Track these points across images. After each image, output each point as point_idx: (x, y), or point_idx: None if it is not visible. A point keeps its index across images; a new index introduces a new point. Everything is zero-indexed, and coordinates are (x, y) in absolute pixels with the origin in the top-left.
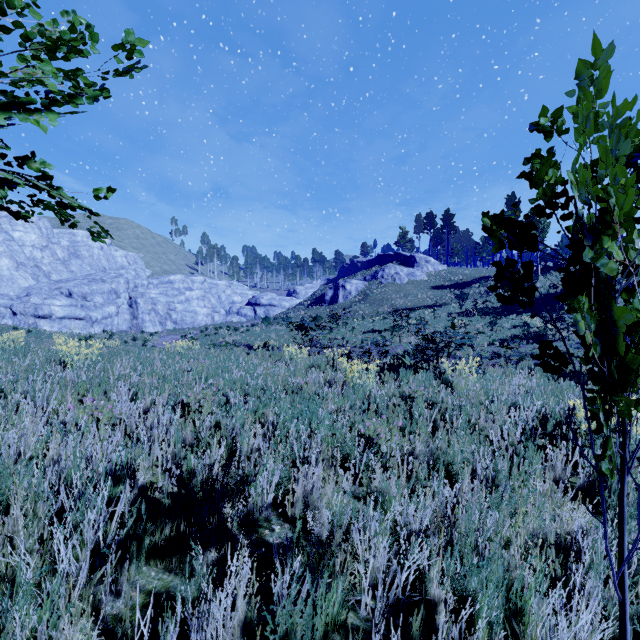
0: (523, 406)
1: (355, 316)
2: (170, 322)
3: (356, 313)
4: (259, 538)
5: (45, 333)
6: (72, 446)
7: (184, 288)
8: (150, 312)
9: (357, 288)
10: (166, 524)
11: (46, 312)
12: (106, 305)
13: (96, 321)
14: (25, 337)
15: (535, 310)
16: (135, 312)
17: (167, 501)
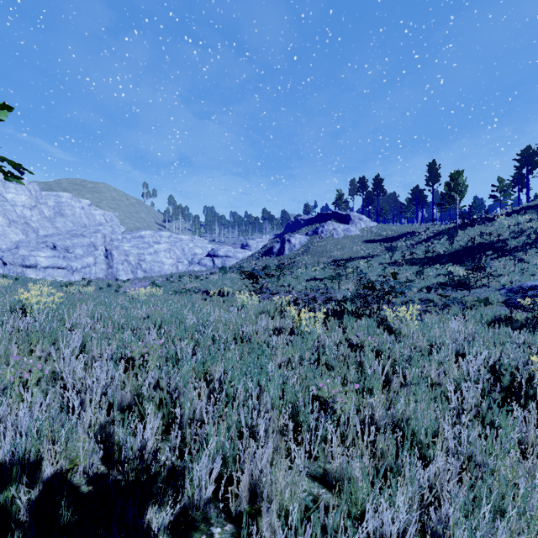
0: (468, 355)
1: (299, 266)
2: (140, 271)
3: (300, 263)
4: None
5: (31, 280)
6: None
7: (153, 242)
8: (123, 262)
9: (300, 242)
10: None
11: (32, 262)
12: (85, 256)
13: (76, 270)
14: (12, 284)
15: (456, 261)
16: (110, 262)
17: (87, 489)
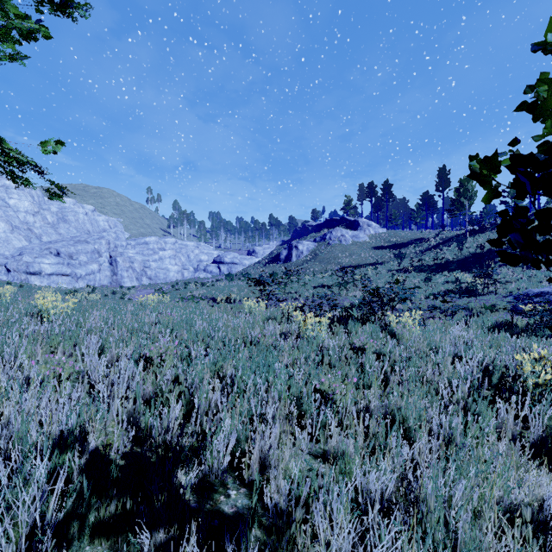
0: (465, 357)
1: (306, 273)
2: (145, 278)
3: (307, 270)
4: (214, 506)
5: (35, 288)
6: (31, 403)
7: (158, 248)
8: (128, 269)
9: (308, 248)
10: (113, 497)
11: (36, 269)
12: (89, 263)
13: (80, 277)
14: (17, 291)
15: (465, 267)
16: (115, 269)
17: (122, 462)
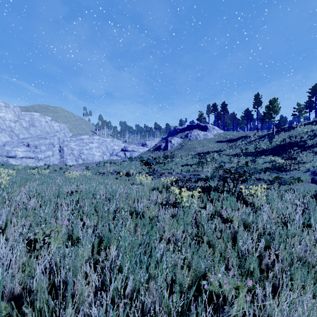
0: (312, 226)
1: (176, 156)
2: (80, 159)
3: (177, 155)
4: None
5: (11, 166)
6: None
7: (89, 142)
8: (70, 154)
9: (177, 142)
10: None
11: (13, 154)
12: (47, 151)
13: (41, 159)
14: None
15: (274, 153)
16: (62, 154)
17: None
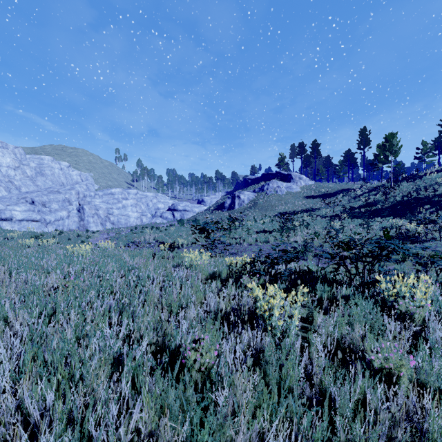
0: None
1: (248, 219)
2: (109, 223)
3: (248, 216)
4: None
5: (4, 232)
6: None
7: (121, 198)
8: (93, 215)
9: (249, 198)
10: None
11: (8, 216)
12: (59, 210)
13: (50, 222)
14: None
15: (395, 214)
16: (82, 215)
17: None
